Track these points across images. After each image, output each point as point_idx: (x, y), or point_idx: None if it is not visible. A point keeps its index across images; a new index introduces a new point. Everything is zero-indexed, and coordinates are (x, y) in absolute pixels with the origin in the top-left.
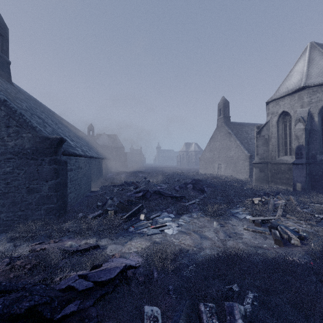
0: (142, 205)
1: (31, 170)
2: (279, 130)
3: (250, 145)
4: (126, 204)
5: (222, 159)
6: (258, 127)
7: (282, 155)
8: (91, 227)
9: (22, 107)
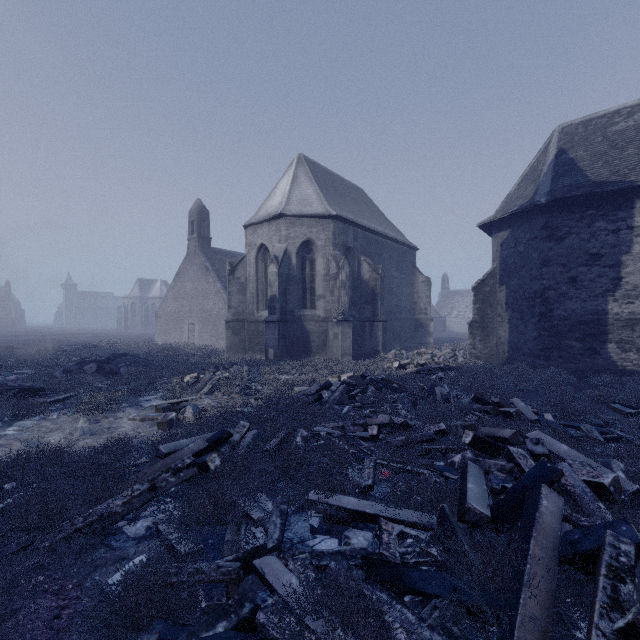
0: None
1: None
2: (259, 271)
3: None
4: None
5: (196, 314)
6: (232, 263)
7: (262, 309)
8: None
9: None
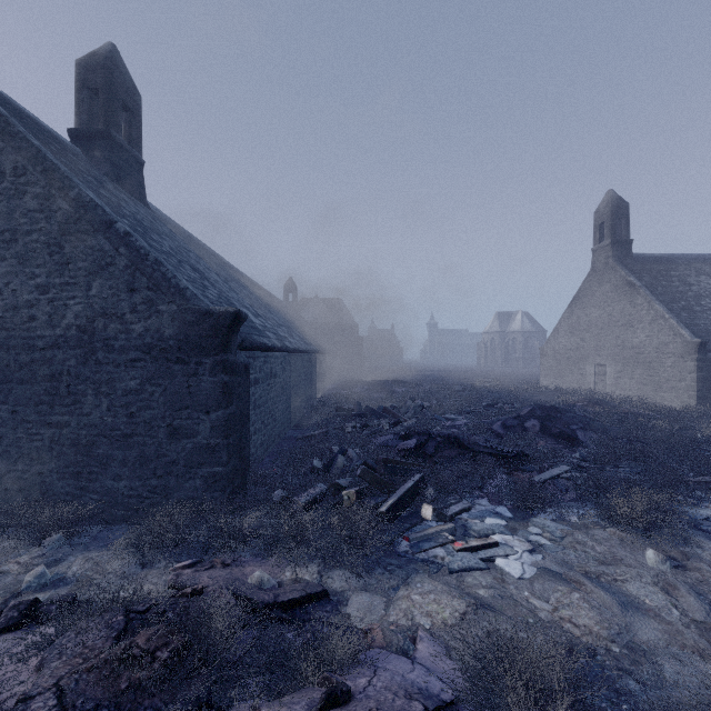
0: (422, 477)
1: (175, 387)
2: None
3: (697, 313)
4: (382, 471)
5: (607, 352)
6: None
7: None
8: (303, 532)
9: (163, 249)
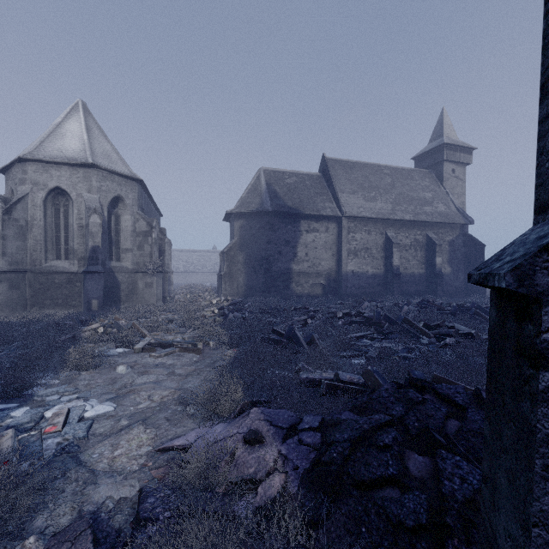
0: None
1: None
2: (48, 216)
3: None
4: None
5: None
6: (6, 200)
7: (52, 258)
8: None
9: None
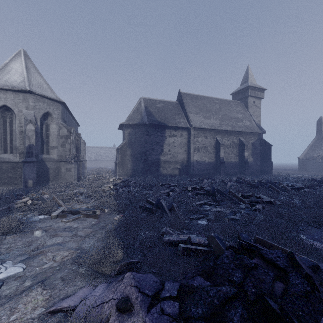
0: None
1: None
2: None
3: None
4: None
5: None
6: None
7: (1, 152)
8: None
9: None
